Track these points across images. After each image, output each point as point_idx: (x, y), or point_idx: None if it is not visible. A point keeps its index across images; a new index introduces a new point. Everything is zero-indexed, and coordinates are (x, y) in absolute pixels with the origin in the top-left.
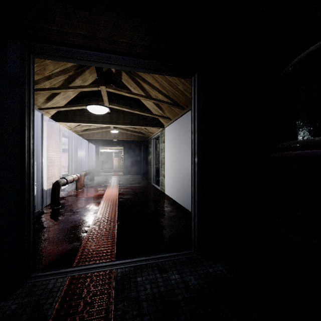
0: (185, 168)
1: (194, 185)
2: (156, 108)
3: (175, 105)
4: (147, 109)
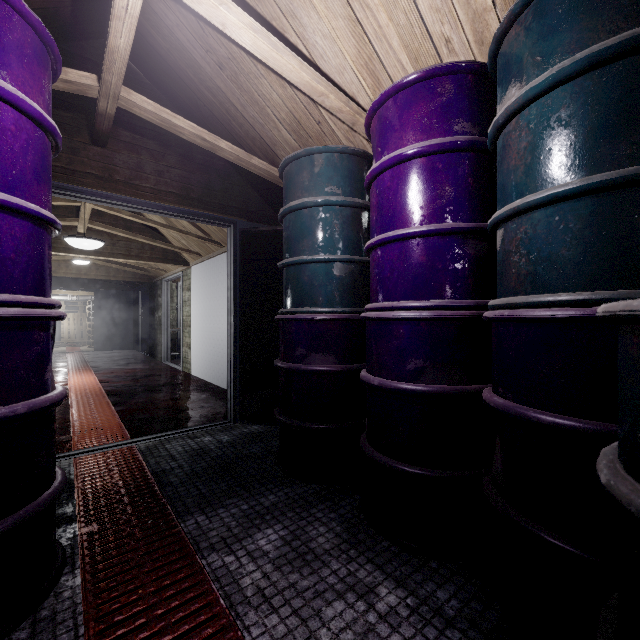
0: (224, 331)
1: (231, 347)
2: (177, 236)
3: (208, 240)
4: (160, 234)
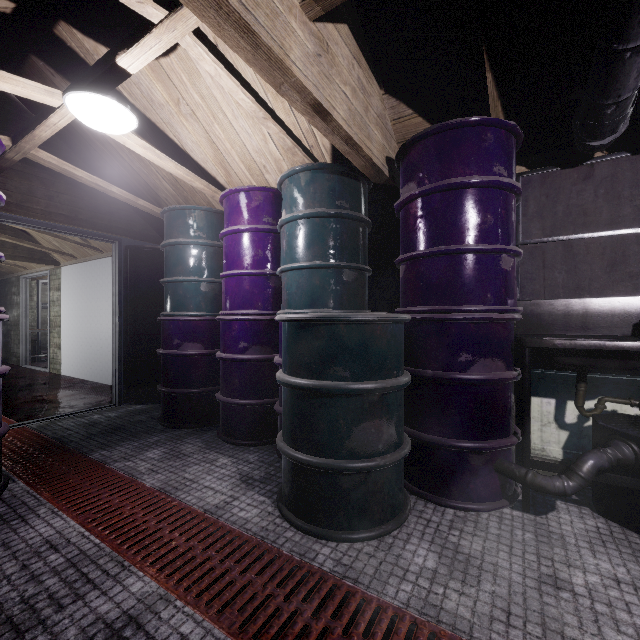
0: (104, 330)
1: (116, 343)
2: (48, 237)
3: (87, 246)
4: (25, 233)
